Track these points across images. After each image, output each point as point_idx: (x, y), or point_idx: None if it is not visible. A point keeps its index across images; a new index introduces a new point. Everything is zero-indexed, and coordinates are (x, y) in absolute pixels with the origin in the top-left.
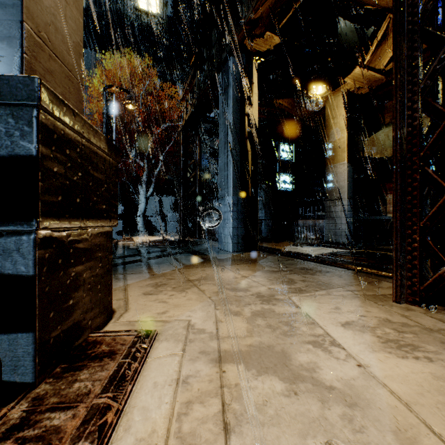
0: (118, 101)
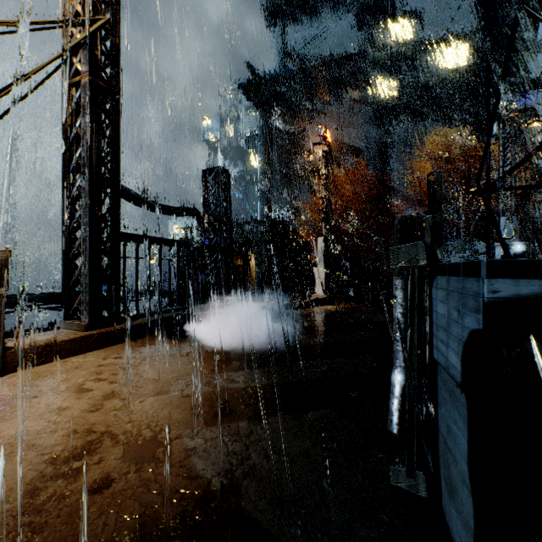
0: (424, 160)
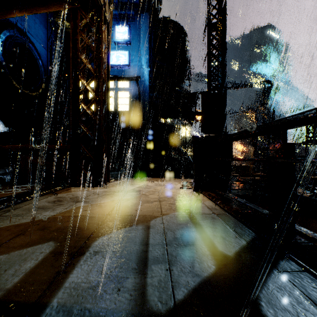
0: None
